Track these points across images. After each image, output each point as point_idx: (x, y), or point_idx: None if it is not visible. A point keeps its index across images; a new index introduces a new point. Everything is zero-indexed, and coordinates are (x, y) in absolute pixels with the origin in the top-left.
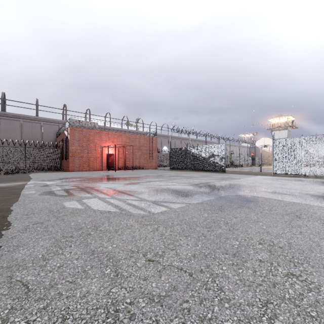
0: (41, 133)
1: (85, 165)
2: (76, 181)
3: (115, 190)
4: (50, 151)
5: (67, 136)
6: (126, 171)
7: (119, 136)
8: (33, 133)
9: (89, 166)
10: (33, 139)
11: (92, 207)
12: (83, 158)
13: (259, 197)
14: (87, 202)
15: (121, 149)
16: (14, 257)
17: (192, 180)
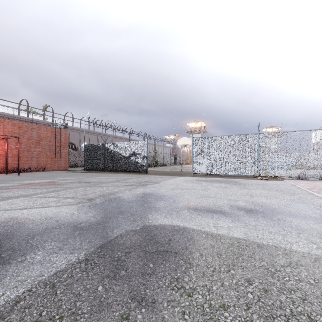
0: None
1: None
2: None
3: None
4: None
5: None
6: (7, 175)
7: None
8: None
9: None
10: None
11: None
12: None
13: (181, 230)
14: None
15: (2, 142)
16: None
17: (93, 189)
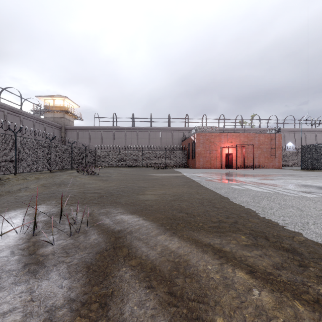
0: (172, 139)
1: (208, 163)
2: (215, 175)
3: (256, 182)
4: (180, 153)
5: (193, 141)
6: (246, 169)
7: (237, 136)
8: (167, 140)
9: (210, 165)
10: (167, 144)
11: (252, 189)
12: (206, 158)
13: None
14: (244, 187)
15: (239, 148)
16: (239, 200)
17: None
